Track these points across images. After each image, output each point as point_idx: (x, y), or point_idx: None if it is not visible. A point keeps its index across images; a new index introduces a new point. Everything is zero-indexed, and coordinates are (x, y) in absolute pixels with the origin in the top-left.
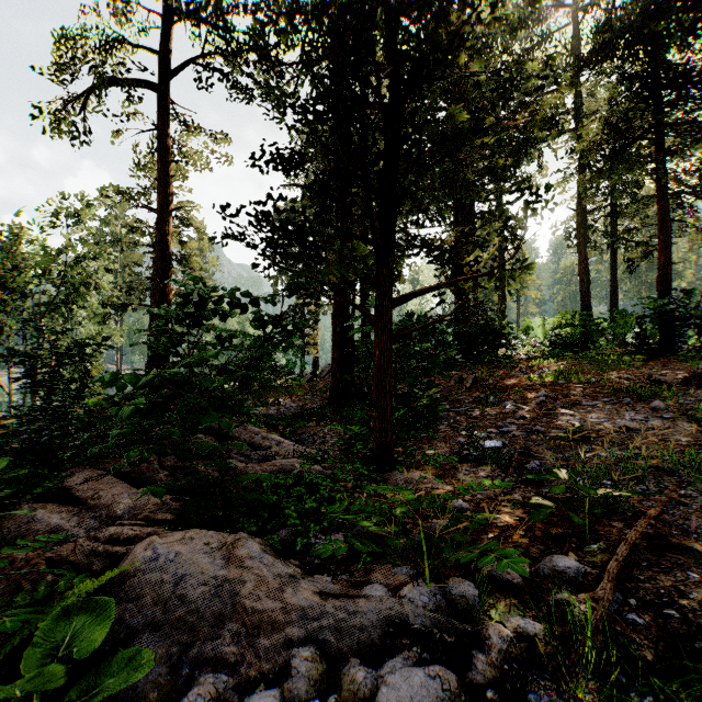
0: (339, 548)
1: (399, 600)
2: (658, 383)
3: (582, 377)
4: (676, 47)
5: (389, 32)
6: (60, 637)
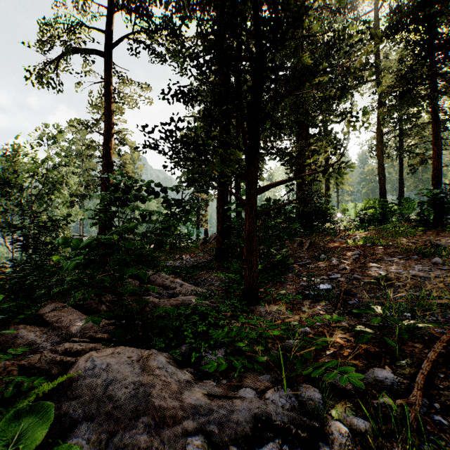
0: (221, 364)
1: (265, 401)
2: (435, 246)
3: (383, 242)
4: (444, 24)
5: (256, 6)
6: (13, 435)
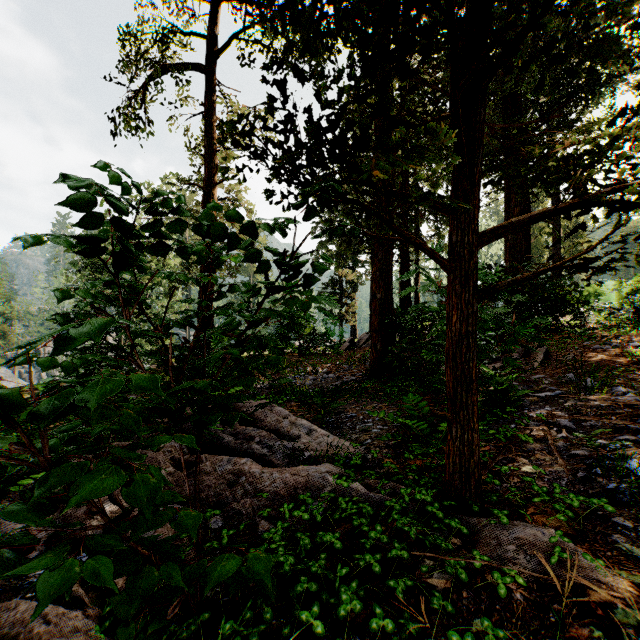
0: None
1: None
2: None
3: None
4: None
5: None
6: None
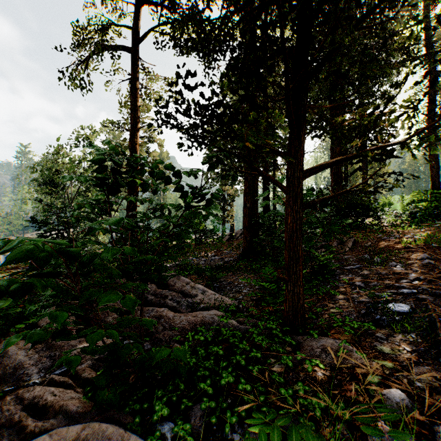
0: None
1: None
2: None
3: None
4: None
5: None
6: None
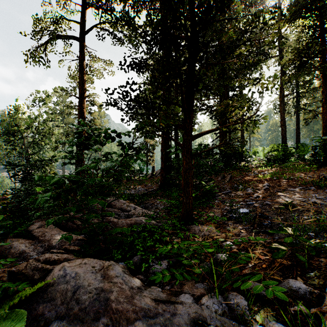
0: (166, 276)
1: (200, 306)
2: None
3: (286, 176)
4: None
5: None
6: None
